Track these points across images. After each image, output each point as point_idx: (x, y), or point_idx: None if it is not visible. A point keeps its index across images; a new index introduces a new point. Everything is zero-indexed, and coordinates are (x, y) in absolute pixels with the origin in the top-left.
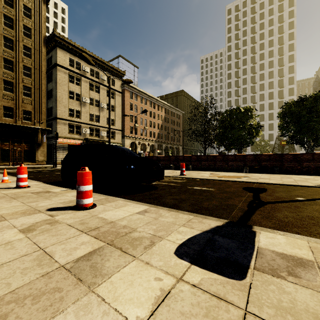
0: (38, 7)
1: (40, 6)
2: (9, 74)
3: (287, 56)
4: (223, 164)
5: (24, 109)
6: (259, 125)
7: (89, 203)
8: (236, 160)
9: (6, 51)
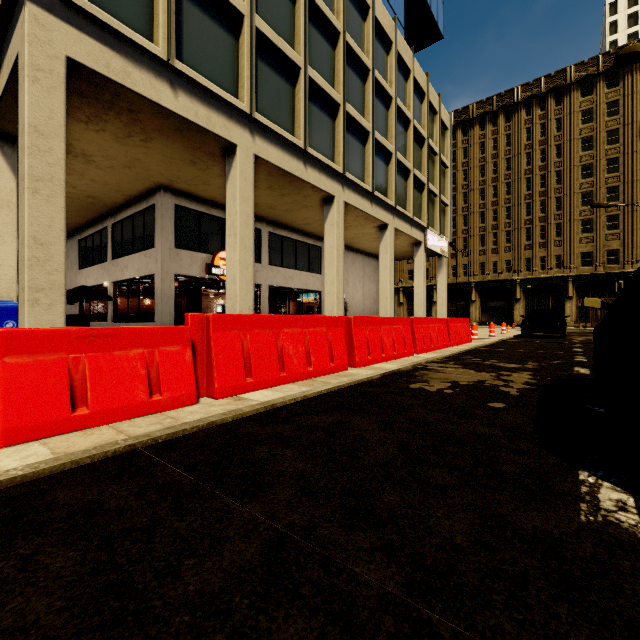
0: (629, 87)
1: (632, 82)
2: (587, 210)
3: None
4: None
5: (607, 249)
6: None
7: (491, 335)
8: None
9: (583, 184)
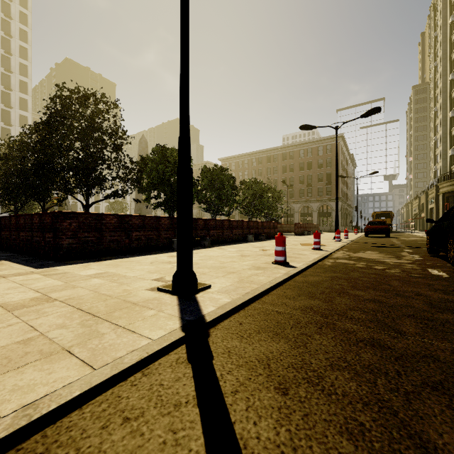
0: None
1: None
2: None
3: (18, 61)
4: (230, 233)
5: None
6: (194, 183)
7: None
8: (238, 227)
9: None
